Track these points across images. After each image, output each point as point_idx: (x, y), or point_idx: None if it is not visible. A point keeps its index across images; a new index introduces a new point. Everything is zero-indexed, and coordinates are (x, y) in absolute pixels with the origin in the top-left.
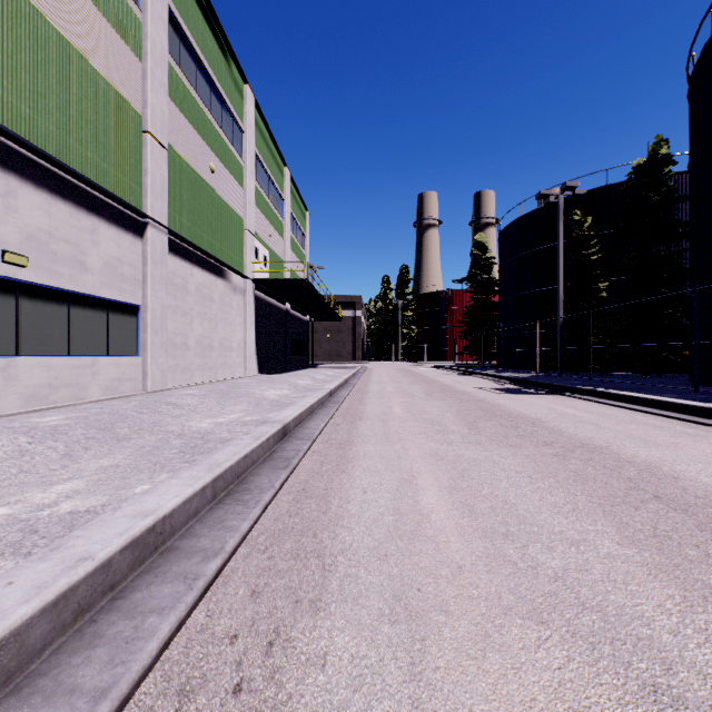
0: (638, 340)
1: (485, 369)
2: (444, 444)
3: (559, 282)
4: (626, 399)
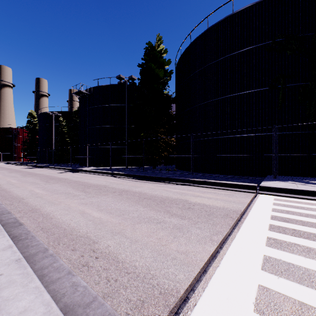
0: (74, 155)
1: (31, 164)
2: (3, 174)
3: (53, 138)
4: (51, 167)
